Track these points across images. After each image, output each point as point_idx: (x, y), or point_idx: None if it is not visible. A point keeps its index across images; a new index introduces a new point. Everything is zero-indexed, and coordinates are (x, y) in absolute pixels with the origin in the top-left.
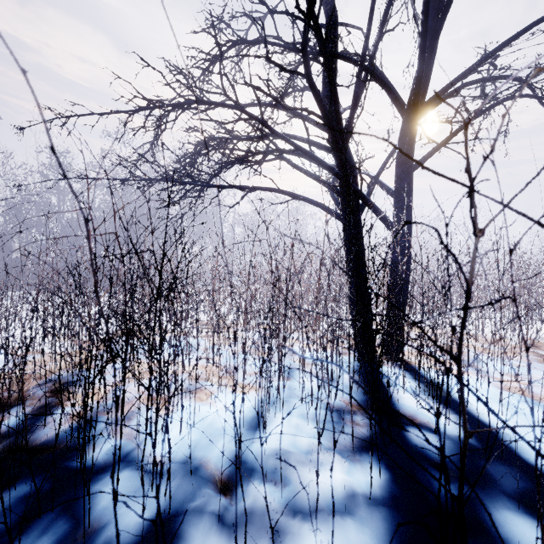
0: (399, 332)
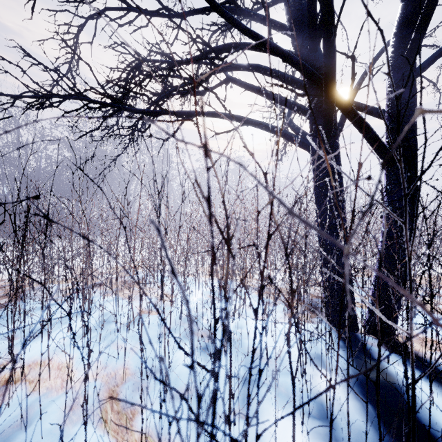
0: (398, 307)
